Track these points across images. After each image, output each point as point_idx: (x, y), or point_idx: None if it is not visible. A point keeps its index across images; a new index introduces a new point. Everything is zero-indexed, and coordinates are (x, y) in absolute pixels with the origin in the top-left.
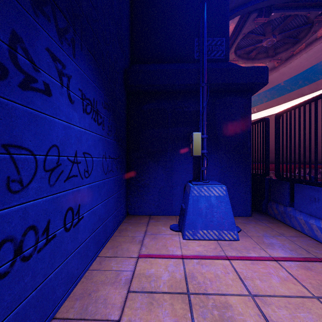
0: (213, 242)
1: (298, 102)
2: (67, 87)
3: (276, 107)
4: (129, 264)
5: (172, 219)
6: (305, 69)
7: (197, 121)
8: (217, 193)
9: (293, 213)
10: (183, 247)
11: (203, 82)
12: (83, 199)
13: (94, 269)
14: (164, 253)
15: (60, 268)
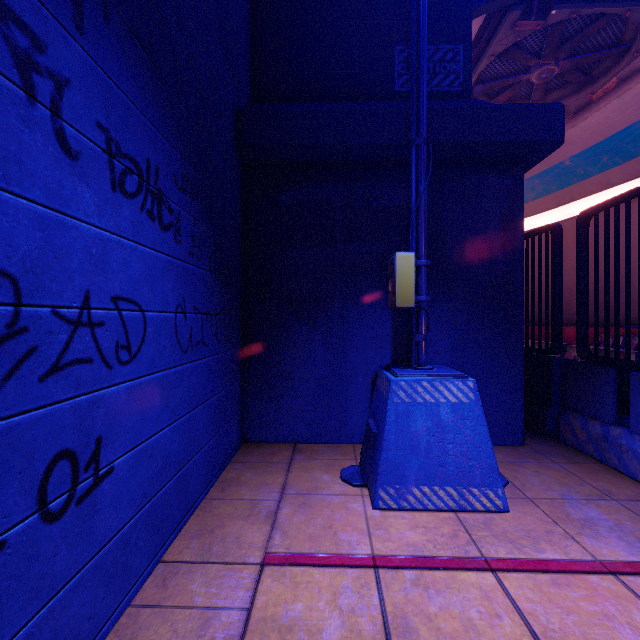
0: (447, 517)
1: (599, 200)
2: (53, 109)
3: (554, 211)
4: (238, 587)
5: (346, 453)
6: (615, 131)
7: (403, 229)
8: (454, 398)
9: (626, 440)
10: (375, 533)
11: (418, 136)
12: (112, 422)
13: (145, 603)
14: (329, 550)
15: (24, 637)
